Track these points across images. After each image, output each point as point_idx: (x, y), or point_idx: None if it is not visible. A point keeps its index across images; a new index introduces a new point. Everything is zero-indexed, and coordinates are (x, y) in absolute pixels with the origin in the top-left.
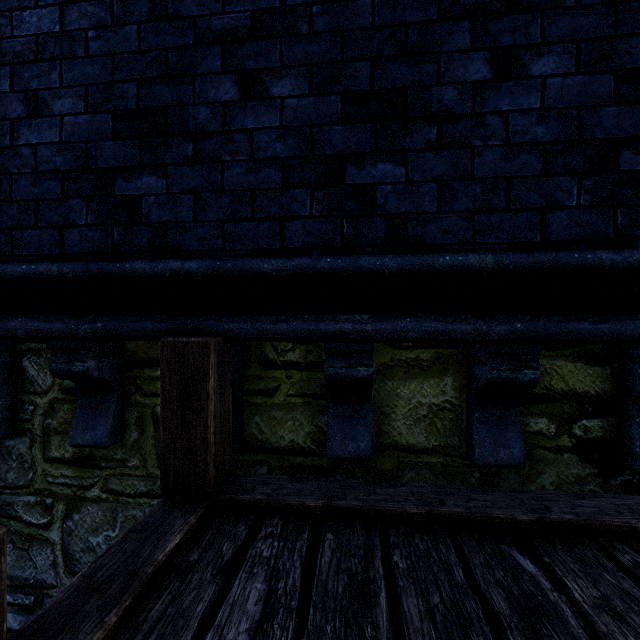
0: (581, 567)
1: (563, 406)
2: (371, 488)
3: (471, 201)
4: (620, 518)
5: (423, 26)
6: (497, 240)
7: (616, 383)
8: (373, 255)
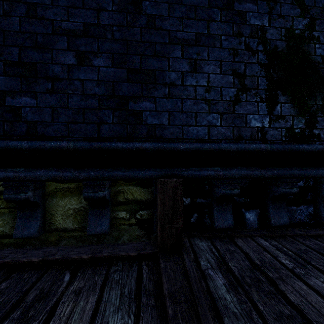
0: (90, 275)
1: (132, 206)
2: (26, 251)
3: (67, 118)
4: (126, 252)
5: (45, 35)
6: (79, 136)
7: (153, 195)
8: (18, 140)
